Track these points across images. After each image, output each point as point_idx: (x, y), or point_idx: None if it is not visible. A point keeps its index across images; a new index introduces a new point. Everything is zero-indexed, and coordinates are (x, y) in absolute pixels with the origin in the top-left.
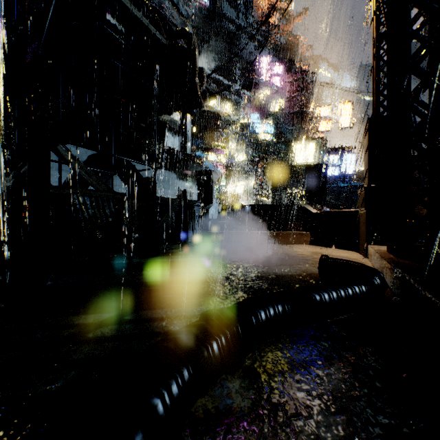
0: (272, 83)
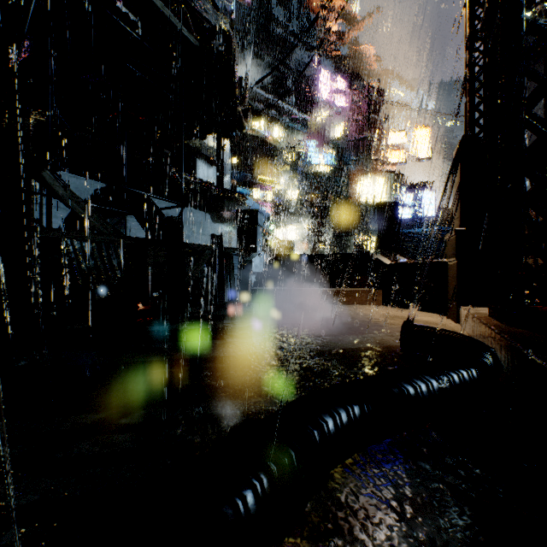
0: (332, 102)
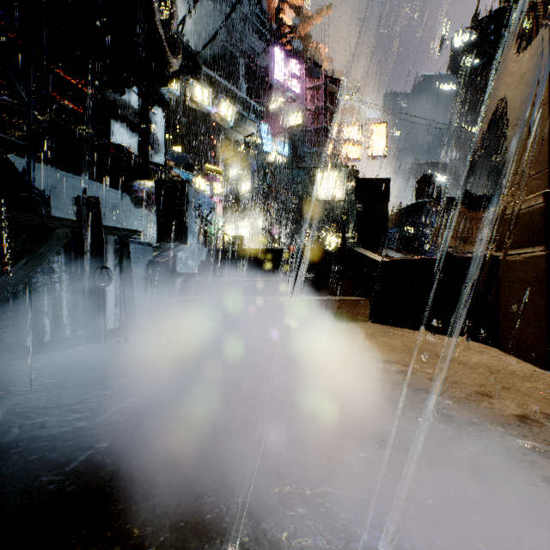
0: (286, 87)
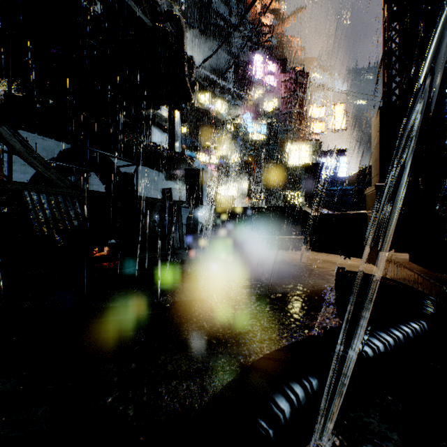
0: (265, 82)
